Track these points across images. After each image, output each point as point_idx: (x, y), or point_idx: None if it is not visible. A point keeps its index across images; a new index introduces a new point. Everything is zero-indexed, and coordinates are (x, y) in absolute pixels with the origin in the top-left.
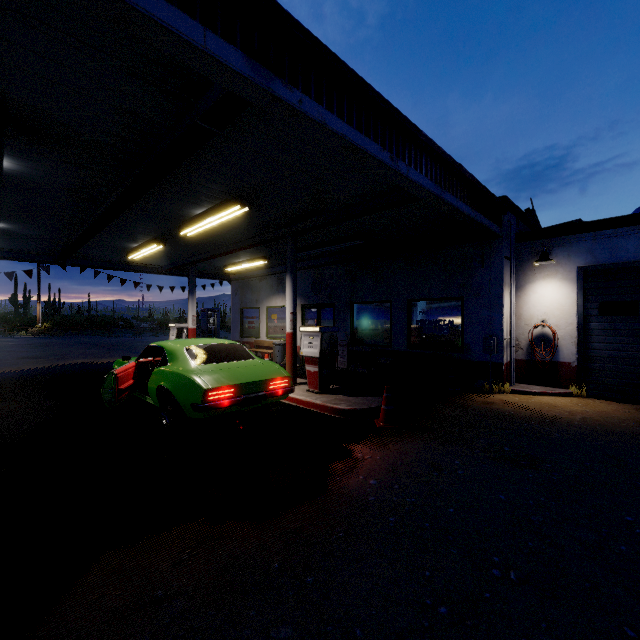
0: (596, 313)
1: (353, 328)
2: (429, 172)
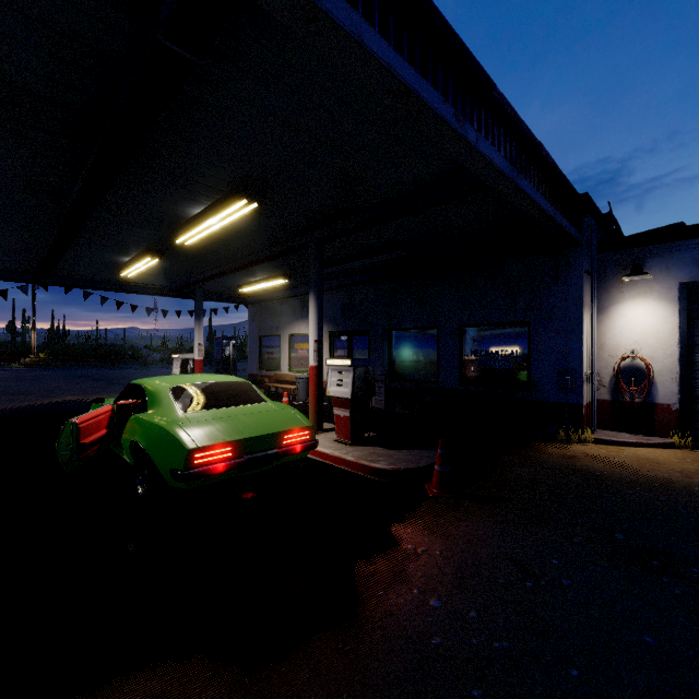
0: None
1: (391, 360)
2: (502, 147)
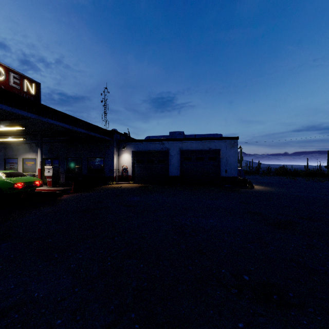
0: (136, 162)
1: (67, 167)
2: (85, 128)
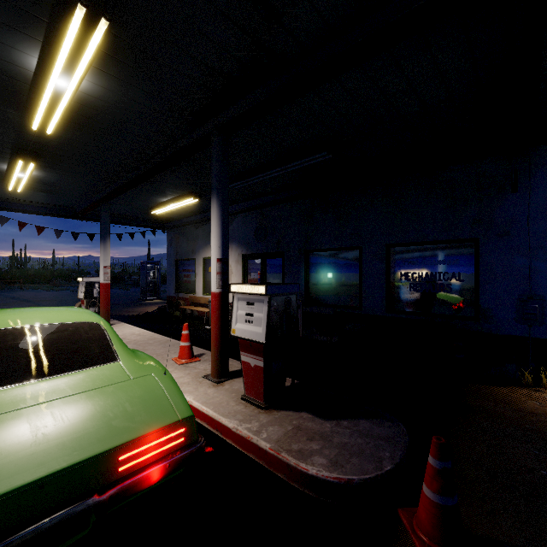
0: None
1: (308, 283)
2: None
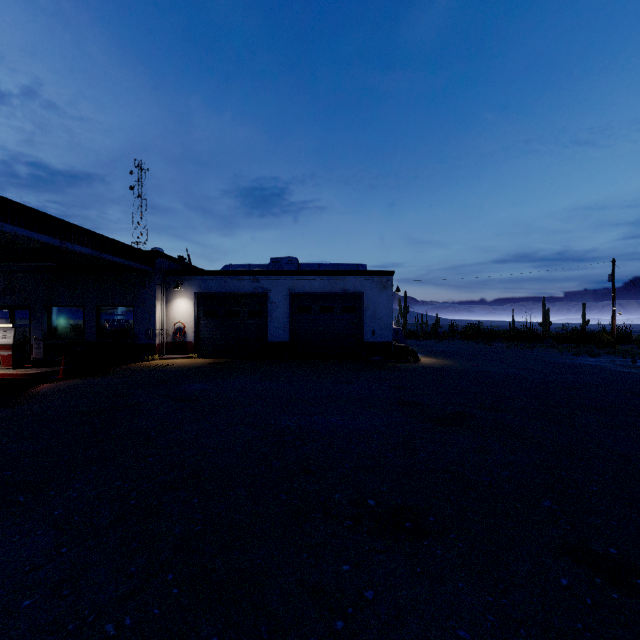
0: (203, 316)
1: (50, 326)
2: (90, 245)
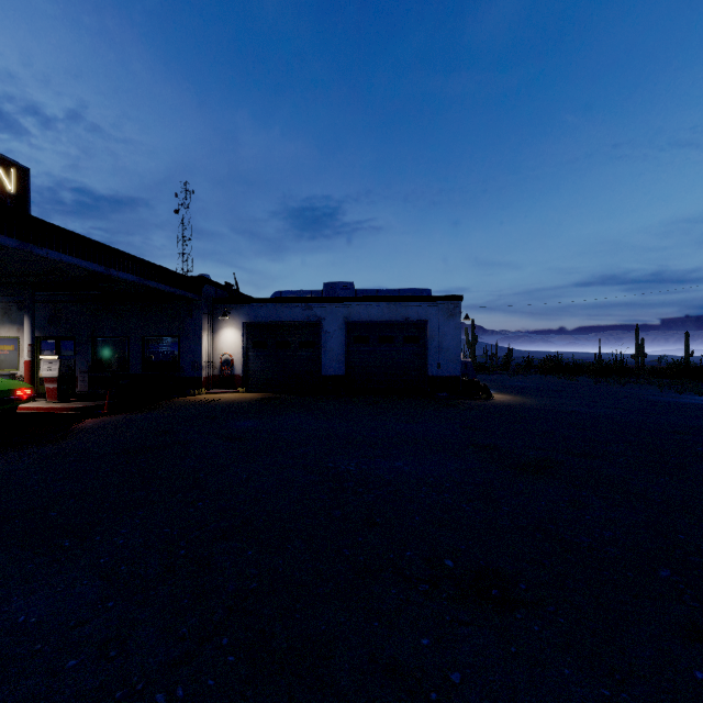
0: (251, 347)
1: (95, 358)
2: (135, 271)
